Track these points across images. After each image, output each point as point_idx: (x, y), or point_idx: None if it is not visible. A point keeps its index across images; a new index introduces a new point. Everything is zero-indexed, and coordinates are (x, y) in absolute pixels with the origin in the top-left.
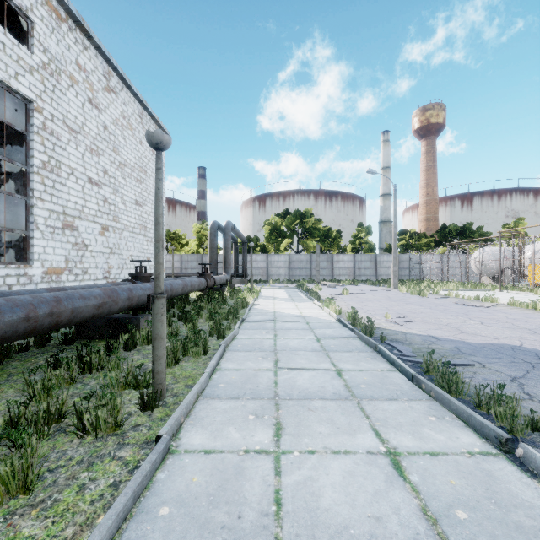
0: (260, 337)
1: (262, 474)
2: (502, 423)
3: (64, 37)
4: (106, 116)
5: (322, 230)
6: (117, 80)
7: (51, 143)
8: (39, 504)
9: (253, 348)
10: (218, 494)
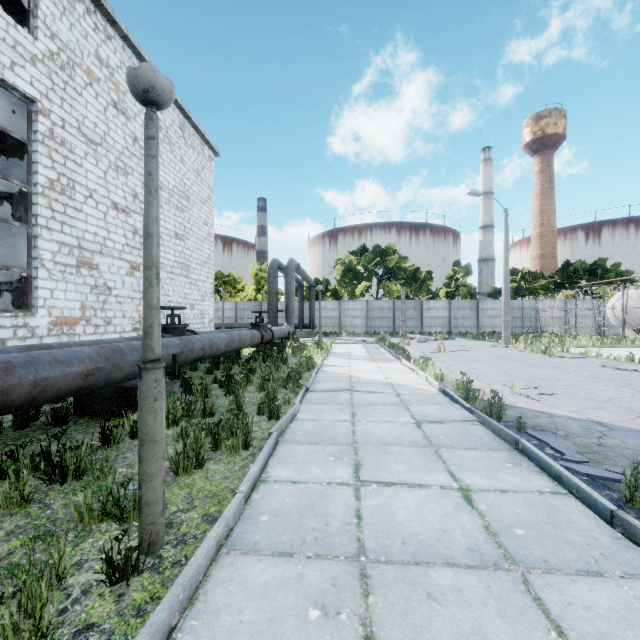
0: (331, 417)
1: None
2: None
3: (80, 21)
4: (137, 126)
5: (408, 271)
6: None
7: (62, 156)
8: None
9: (320, 439)
10: None
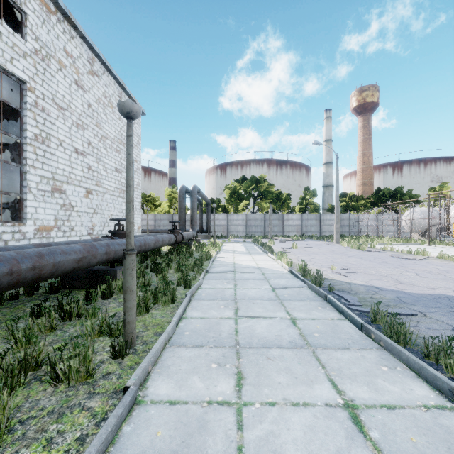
0: (222, 286)
1: (225, 428)
2: (452, 374)
3: (53, 27)
4: (90, 96)
5: (274, 193)
6: (100, 65)
7: (42, 118)
8: None
9: (216, 297)
10: (182, 450)
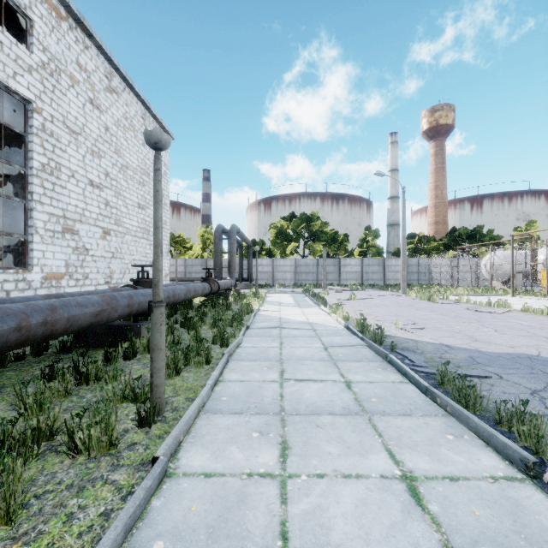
0: (265, 345)
1: (267, 502)
2: (526, 442)
3: (64, 36)
4: (108, 118)
5: (329, 234)
6: (119, 80)
7: (51, 144)
8: (21, 537)
9: (258, 358)
10: (219, 525)
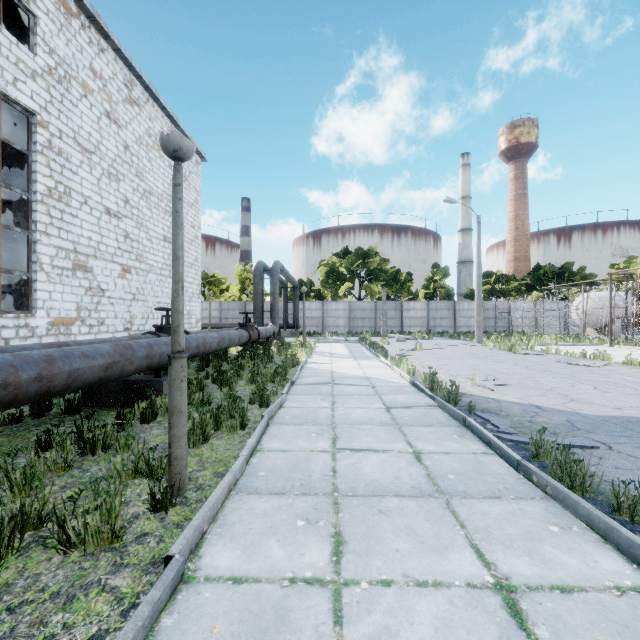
0: (314, 405)
1: (315, 622)
2: None
3: (75, 36)
4: (128, 134)
5: (389, 272)
6: (141, 90)
7: (59, 165)
8: None
9: (305, 421)
10: None
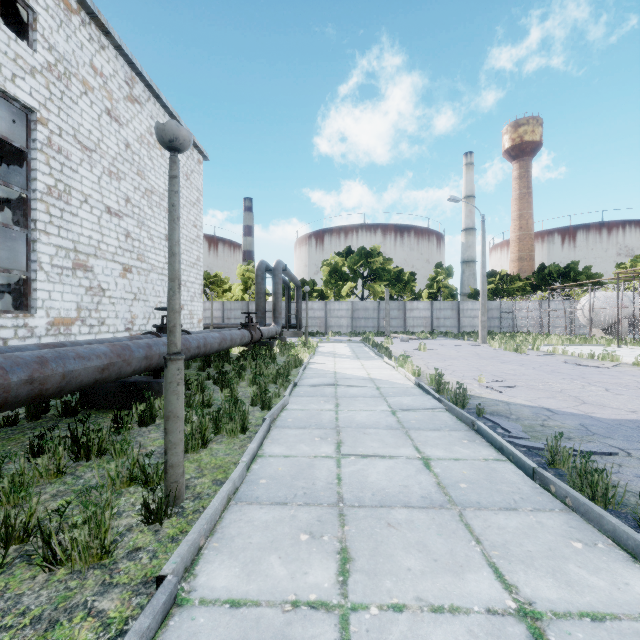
0: (317, 407)
1: None
2: None
3: (75, 33)
4: (129, 132)
5: (392, 272)
6: (143, 88)
7: (59, 162)
8: None
9: (308, 424)
10: None
